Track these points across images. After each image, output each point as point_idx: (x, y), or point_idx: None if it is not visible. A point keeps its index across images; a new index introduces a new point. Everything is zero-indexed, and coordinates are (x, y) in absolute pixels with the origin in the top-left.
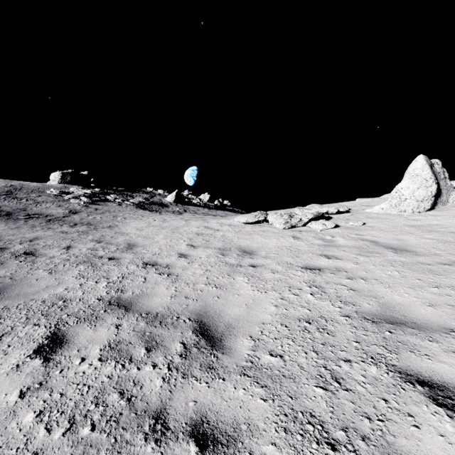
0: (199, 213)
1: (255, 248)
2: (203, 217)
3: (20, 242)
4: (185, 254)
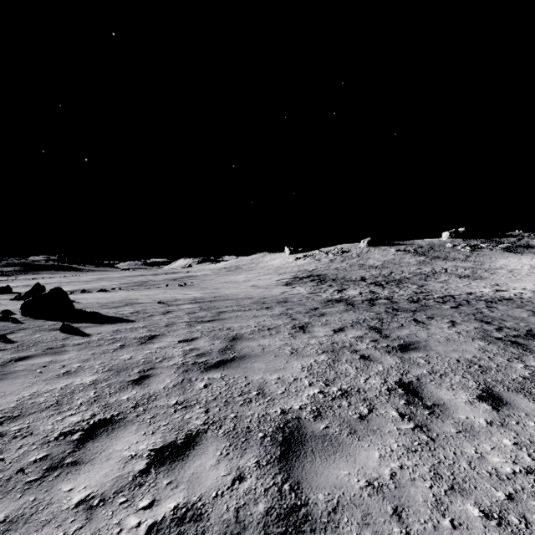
0: None
1: None
2: None
3: (465, 266)
4: (517, 268)
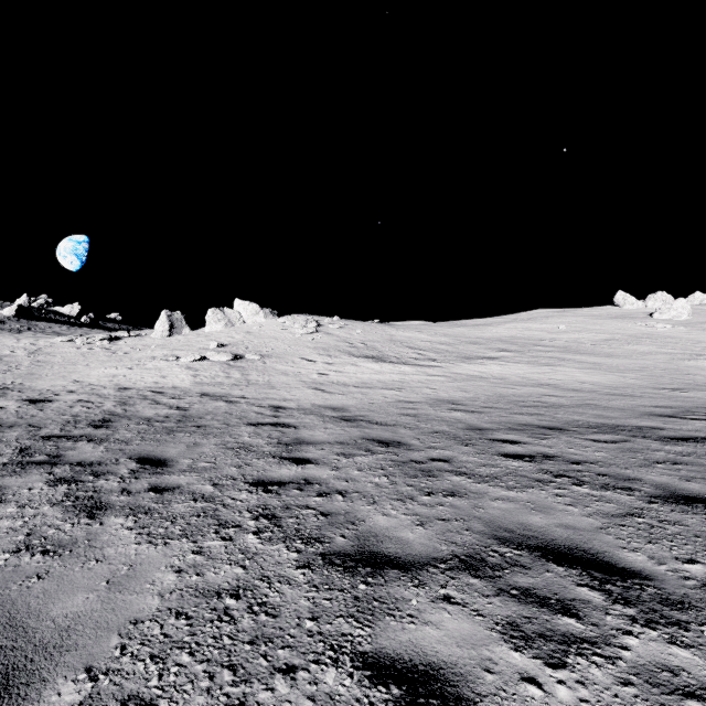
0: (46, 332)
1: (50, 352)
2: (42, 337)
3: None
4: (8, 354)
